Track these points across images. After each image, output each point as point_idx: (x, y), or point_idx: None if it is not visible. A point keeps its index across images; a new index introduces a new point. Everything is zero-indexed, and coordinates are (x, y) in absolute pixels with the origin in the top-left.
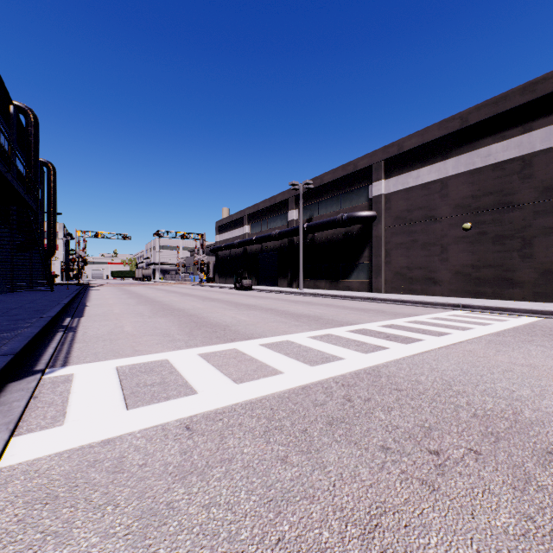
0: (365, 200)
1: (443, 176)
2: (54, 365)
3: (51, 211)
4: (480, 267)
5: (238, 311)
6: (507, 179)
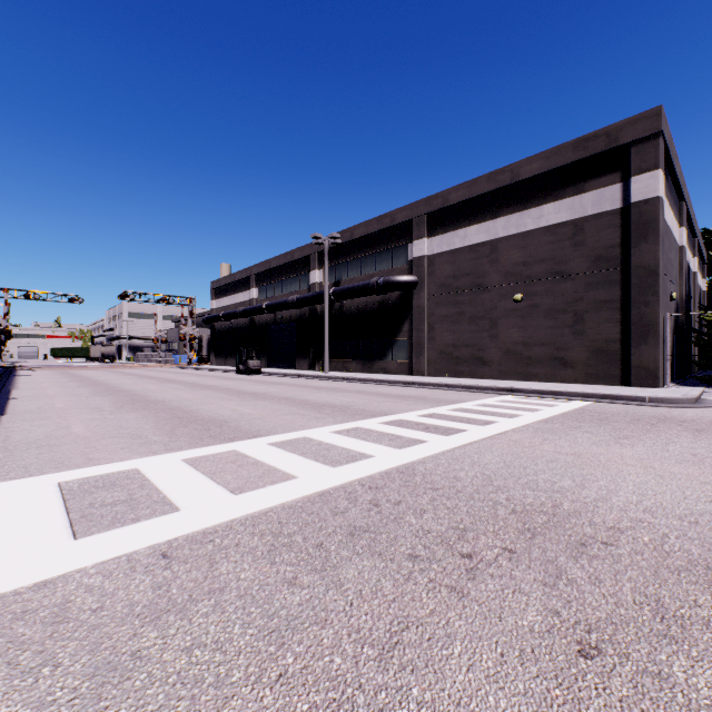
0: (405, 262)
1: (493, 238)
2: None
3: None
4: (532, 345)
5: (242, 402)
6: (559, 245)
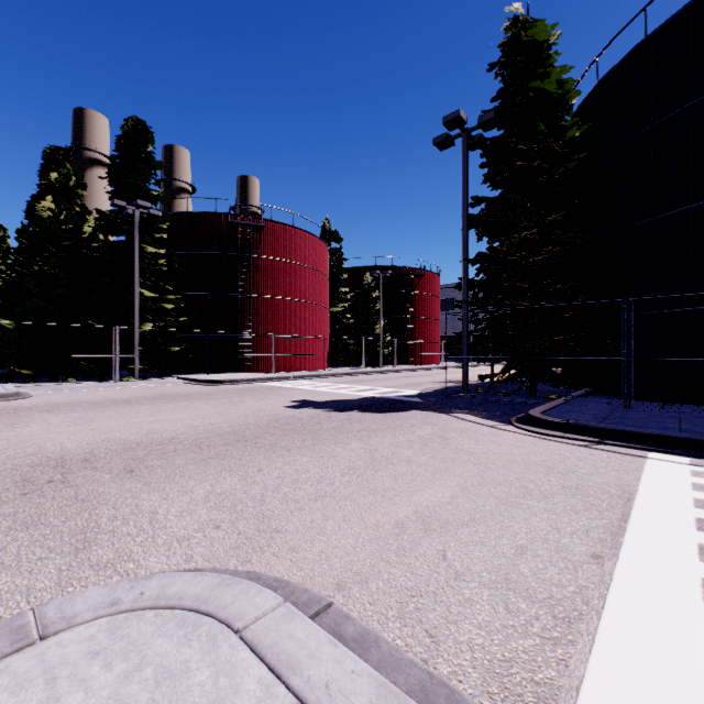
0: None
1: None
2: None
3: None
4: None
5: None
6: None
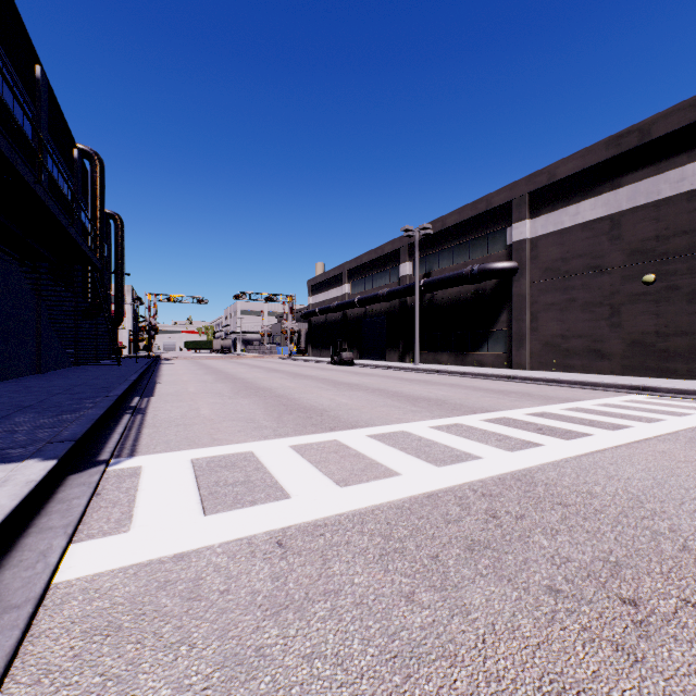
0: (503, 248)
1: (614, 211)
2: (120, 454)
3: (118, 271)
4: (669, 335)
5: (338, 392)
6: None
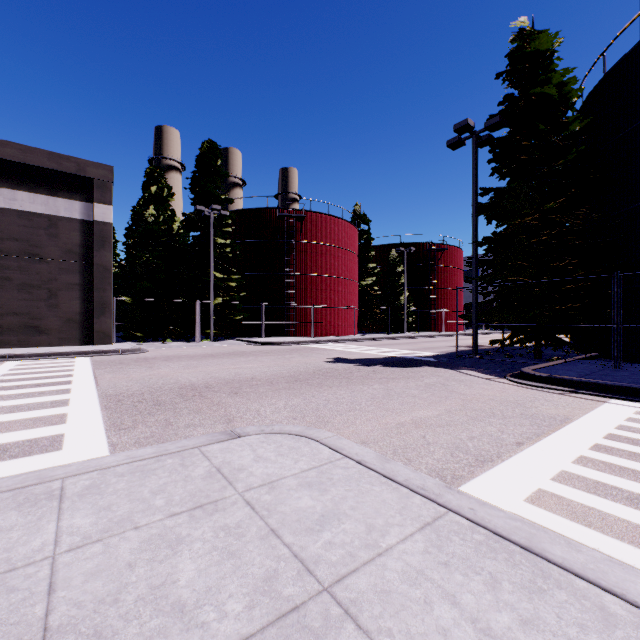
0: None
1: None
2: None
3: None
4: (5, 314)
5: None
6: (35, 231)
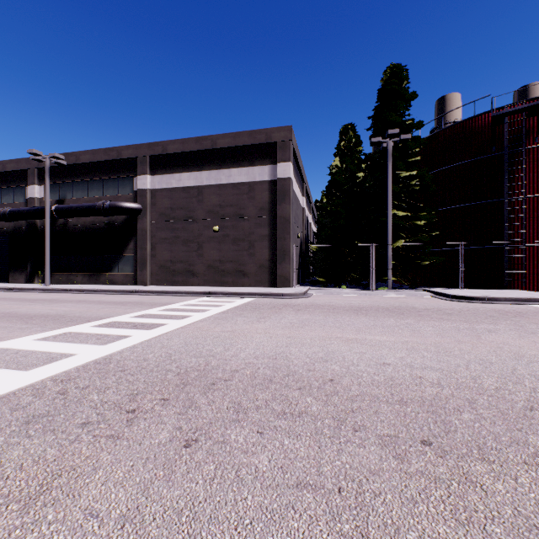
0: (131, 192)
1: (200, 184)
2: None
3: None
4: (225, 262)
5: None
6: (241, 197)
